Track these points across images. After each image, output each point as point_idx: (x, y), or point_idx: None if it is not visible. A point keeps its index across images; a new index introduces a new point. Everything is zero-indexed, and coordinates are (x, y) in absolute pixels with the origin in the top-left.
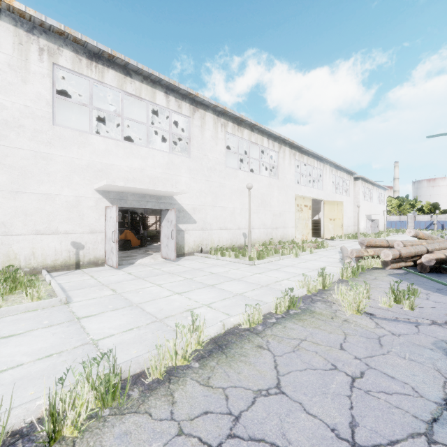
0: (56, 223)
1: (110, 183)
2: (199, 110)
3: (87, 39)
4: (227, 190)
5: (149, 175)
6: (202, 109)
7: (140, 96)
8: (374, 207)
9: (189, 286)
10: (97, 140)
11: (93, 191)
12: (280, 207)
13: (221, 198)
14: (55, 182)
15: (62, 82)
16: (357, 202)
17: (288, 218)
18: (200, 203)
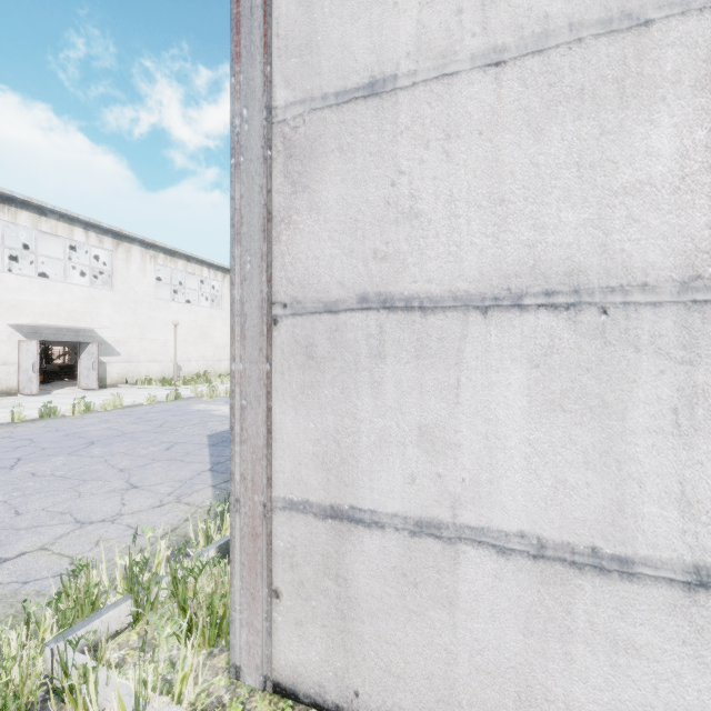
0: None
1: (34, 322)
2: (124, 244)
3: (3, 189)
4: (158, 322)
5: (66, 309)
6: (127, 242)
7: (57, 234)
8: None
9: None
10: (10, 278)
11: (6, 325)
12: (225, 338)
13: (150, 330)
14: None
15: None
16: None
17: None
18: (125, 336)
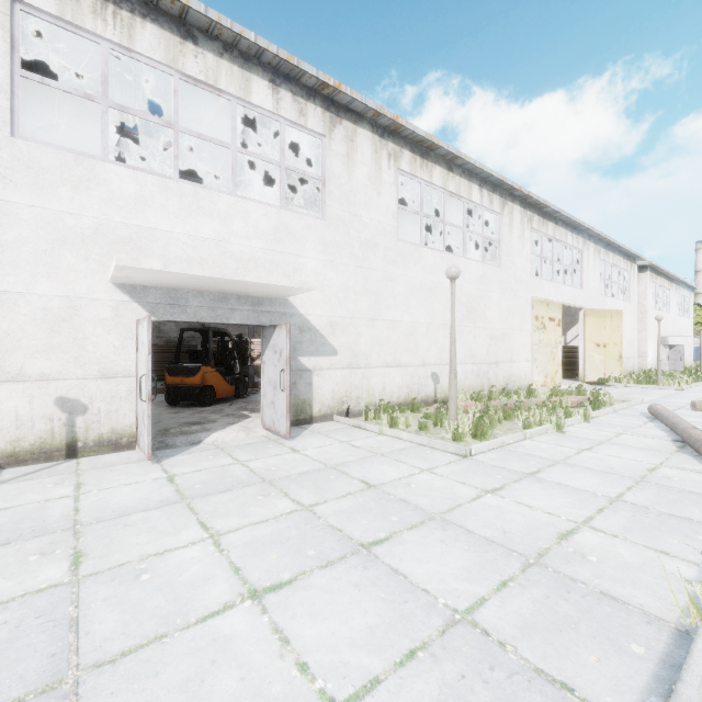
0: (20, 358)
1: (127, 262)
2: (343, 123)
3: None
4: (400, 287)
5: (235, 254)
6: (349, 120)
7: (217, 86)
8: (671, 322)
9: (299, 546)
10: (118, 174)
11: (109, 285)
12: (503, 321)
13: (387, 302)
14: (17, 265)
15: (78, 80)
16: (643, 313)
17: (519, 343)
18: (344, 313)
